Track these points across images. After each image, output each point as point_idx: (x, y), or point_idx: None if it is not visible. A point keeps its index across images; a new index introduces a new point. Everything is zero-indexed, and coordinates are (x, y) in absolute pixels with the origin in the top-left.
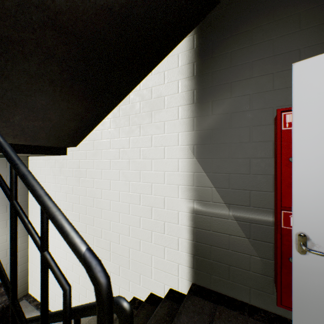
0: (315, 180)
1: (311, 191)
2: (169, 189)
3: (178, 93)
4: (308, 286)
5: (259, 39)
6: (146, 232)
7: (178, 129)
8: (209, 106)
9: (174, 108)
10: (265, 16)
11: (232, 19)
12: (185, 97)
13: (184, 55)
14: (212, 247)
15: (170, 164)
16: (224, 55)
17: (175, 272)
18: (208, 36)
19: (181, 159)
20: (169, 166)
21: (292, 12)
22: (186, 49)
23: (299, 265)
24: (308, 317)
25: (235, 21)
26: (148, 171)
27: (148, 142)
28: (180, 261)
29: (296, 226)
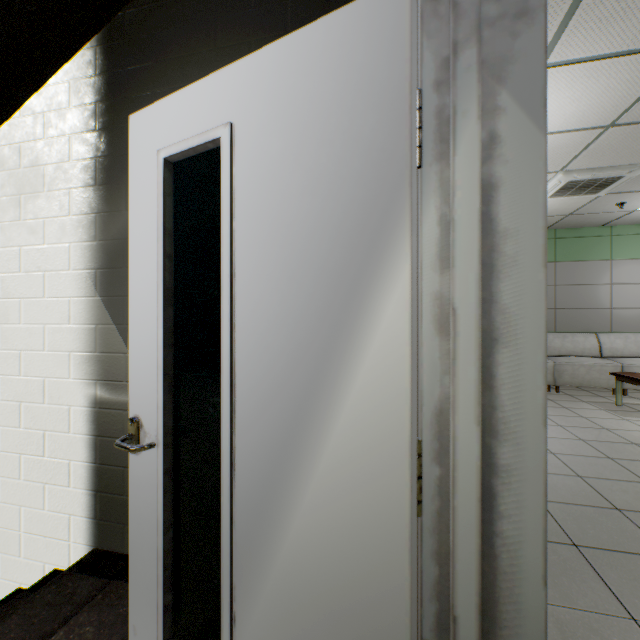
0: (148, 323)
1: (144, 341)
2: (53, 360)
3: (70, 161)
4: (142, 509)
5: (197, 77)
6: (9, 457)
7: (70, 236)
8: (122, 192)
9: (62, 192)
10: (204, 37)
11: (158, 31)
12: (82, 171)
13: (79, 85)
14: (127, 471)
15: (56, 308)
16: (146, 97)
17: (65, 532)
18: (120, 55)
19: (75, 298)
20: (54, 314)
21: (241, 39)
22: (84, 74)
23: (135, 473)
24: (142, 563)
25: (163, 35)
26: (13, 326)
27: (14, 262)
28: (73, 509)
29: (132, 405)
